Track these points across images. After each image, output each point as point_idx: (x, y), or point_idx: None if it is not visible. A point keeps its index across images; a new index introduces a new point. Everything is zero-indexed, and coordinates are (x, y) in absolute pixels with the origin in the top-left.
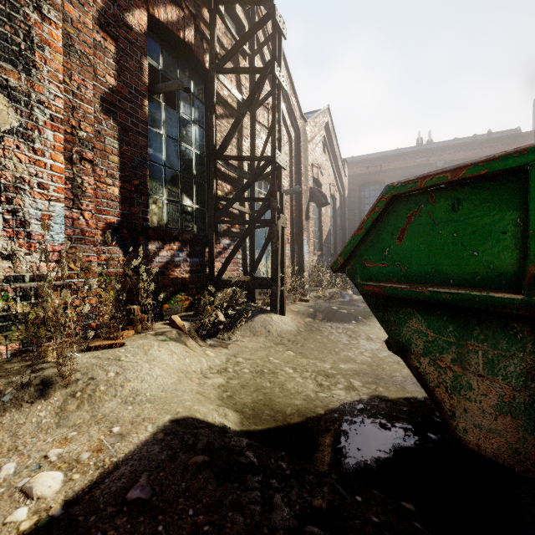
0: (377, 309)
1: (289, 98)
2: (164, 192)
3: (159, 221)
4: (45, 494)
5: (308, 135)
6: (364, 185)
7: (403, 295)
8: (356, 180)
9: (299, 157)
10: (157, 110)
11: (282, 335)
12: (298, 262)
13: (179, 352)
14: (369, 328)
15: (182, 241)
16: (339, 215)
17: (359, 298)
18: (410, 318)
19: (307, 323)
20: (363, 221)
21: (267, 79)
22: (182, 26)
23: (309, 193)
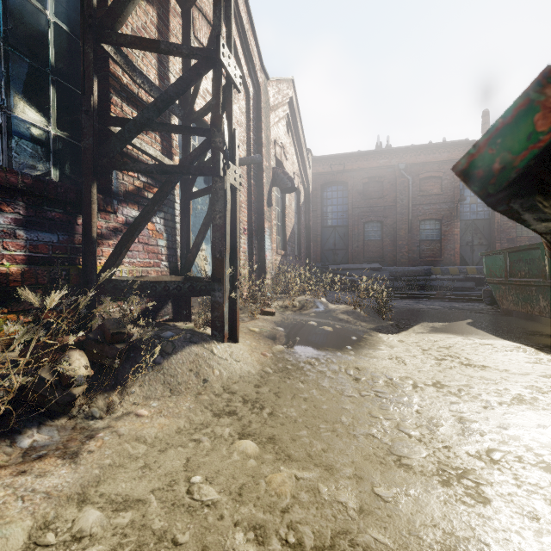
0: None
1: (246, 33)
2: None
3: None
4: None
5: (271, 99)
6: (327, 185)
7: None
8: (318, 178)
9: (259, 122)
10: None
11: (231, 387)
12: (257, 261)
13: None
14: (376, 357)
15: None
16: (304, 212)
17: (337, 307)
18: None
19: (277, 356)
20: None
21: None
22: None
23: (272, 174)
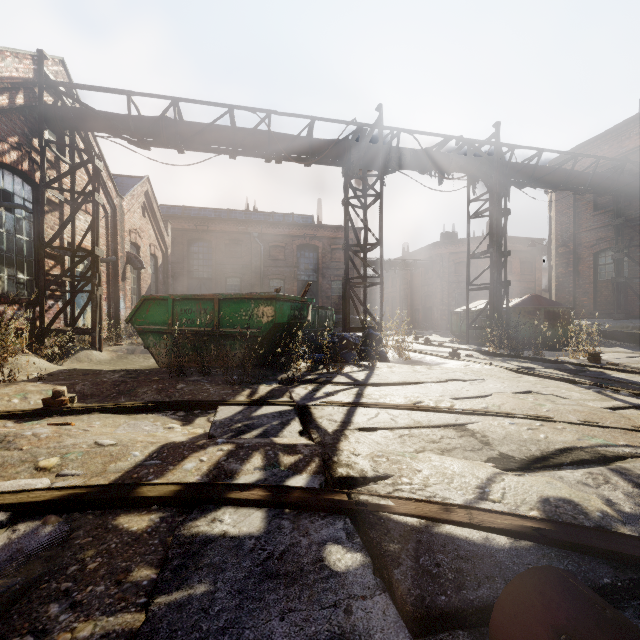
0: (141, 335)
1: (106, 183)
2: (5, 271)
3: (2, 290)
4: (38, 374)
5: (126, 209)
6: (194, 240)
7: (147, 330)
8: (185, 234)
9: (116, 229)
10: (1, 217)
11: (100, 361)
12: (114, 317)
13: (43, 361)
14: None
15: (20, 303)
16: (162, 271)
17: None
18: (150, 337)
19: (119, 355)
20: (136, 305)
21: (84, 171)
22: (21, 161)
23: (127, 257)
